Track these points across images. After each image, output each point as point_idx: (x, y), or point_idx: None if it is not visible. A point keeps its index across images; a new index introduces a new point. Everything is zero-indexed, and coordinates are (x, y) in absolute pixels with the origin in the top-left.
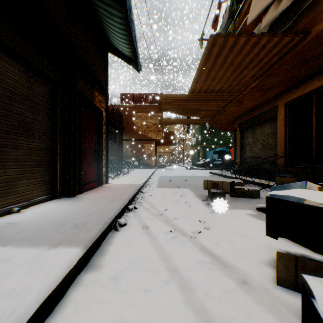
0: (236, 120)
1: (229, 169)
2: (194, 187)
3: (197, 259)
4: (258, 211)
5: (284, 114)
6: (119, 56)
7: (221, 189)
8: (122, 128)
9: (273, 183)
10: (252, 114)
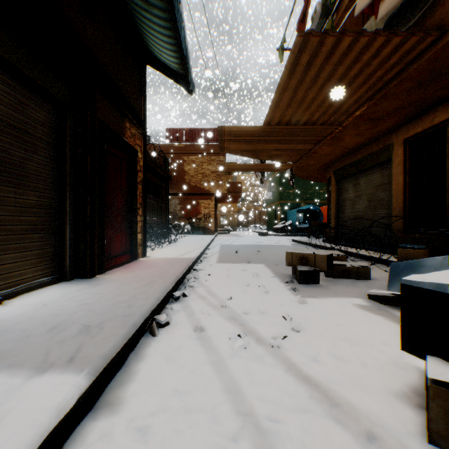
0: (330, 166)
1: (319, 236)
2: (271, 262)
3: (284, 388)
4: (370, 300)
5: (403, 156)
6: (162, 70)
7: (313, 265)
8: (168, 177)
9: (387, 256)
10: (354, 156)
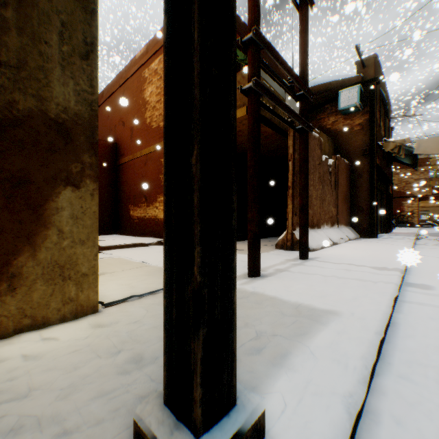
0: None
1: None
2: None
3: None
4: None
5: None
6: (400, 162)
7: None
8: None
9: None
10: None
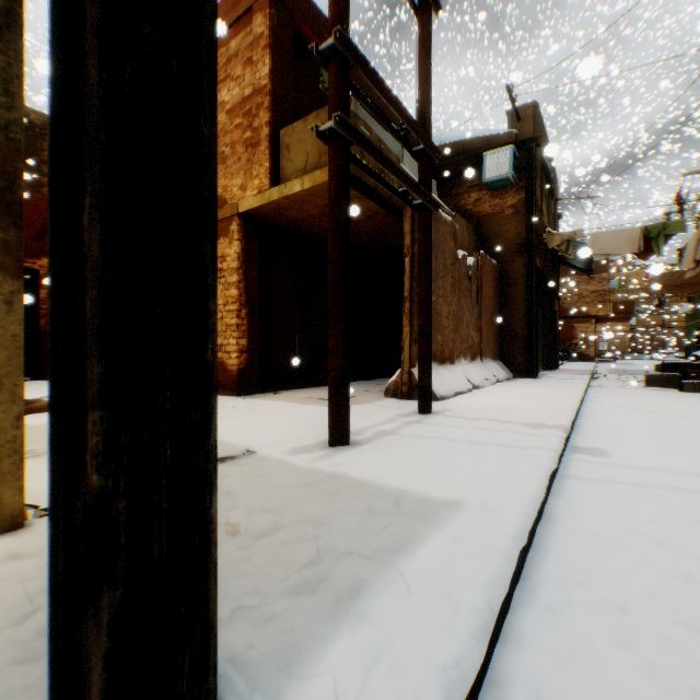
0: None
1: None
2: None
3: None
4: None
5: None
6: (570, 266)
7: None
8: None
9: None
10: None
